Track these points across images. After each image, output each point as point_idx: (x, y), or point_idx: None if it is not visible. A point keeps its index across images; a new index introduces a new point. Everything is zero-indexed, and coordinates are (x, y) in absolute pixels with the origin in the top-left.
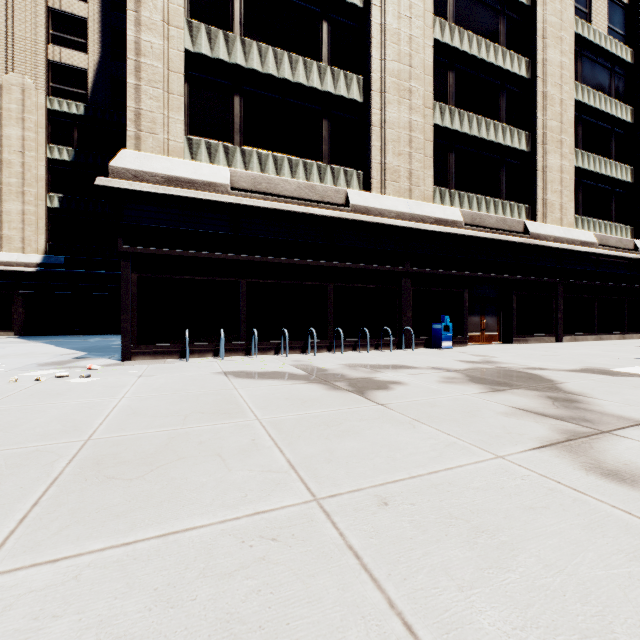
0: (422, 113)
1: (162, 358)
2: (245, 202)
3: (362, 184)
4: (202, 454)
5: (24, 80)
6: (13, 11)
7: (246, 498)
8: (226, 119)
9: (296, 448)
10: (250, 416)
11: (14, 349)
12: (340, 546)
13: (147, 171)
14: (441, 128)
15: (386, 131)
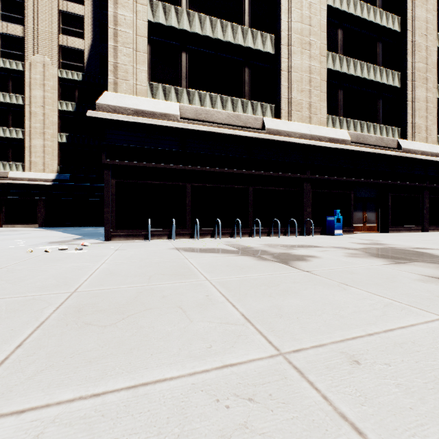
0: (319, 60)
1: (132, 239)
2: (190, 127)
3: (274, 114)
4: (165, 306)
5: (44, 59)
6: (38, 14)
7: (211, 349)
8: (176, 69)
9: (246, 303)
10: (201, 277)
11: (36, 234)
12: (330, 414)
13: (122, 106)
14: (333, 71)
15: (292, 74)
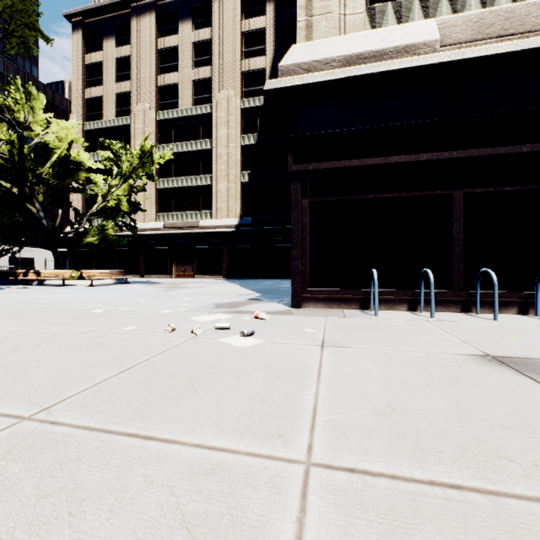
0: None
1: (337, 307)
2: (470, 54)
3: None
4: None
5: (228, 93)
6: (222, 46)
7: None
8: None
9: None
10: None
11: (214, 288)
12: None
13: (320, 59)
14: None
15: None
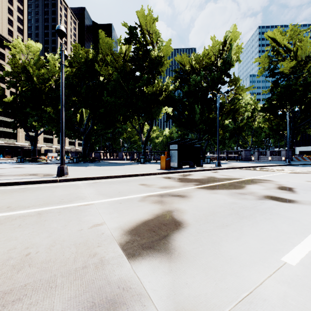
0: None
1: None
2: None
3: None
4: None
5: None
6: None
7: None
8: None
9: None
10: None
11: None
12: None
13: None
14: (1, 130)
15: None
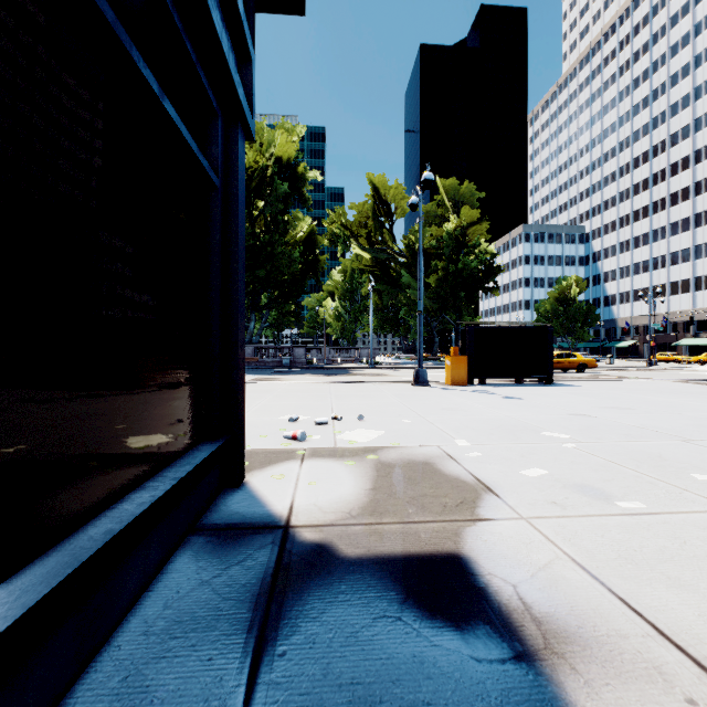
0: None
1: None
2: None
3: None
4: None
5: None
6: None
7: None
8: None
9: None
10: None
11: None
12: None
13: None
14: None
15: None
